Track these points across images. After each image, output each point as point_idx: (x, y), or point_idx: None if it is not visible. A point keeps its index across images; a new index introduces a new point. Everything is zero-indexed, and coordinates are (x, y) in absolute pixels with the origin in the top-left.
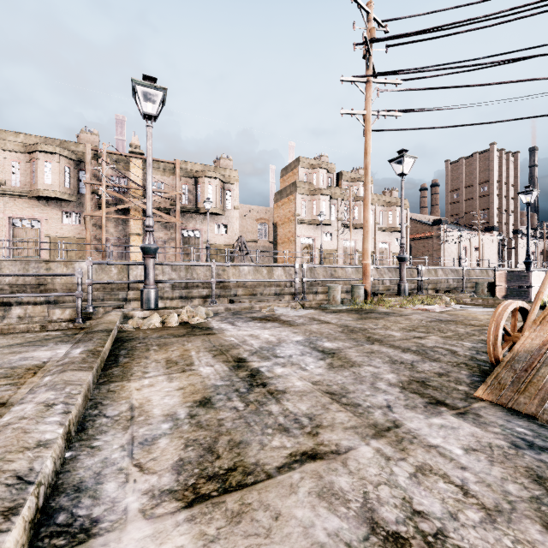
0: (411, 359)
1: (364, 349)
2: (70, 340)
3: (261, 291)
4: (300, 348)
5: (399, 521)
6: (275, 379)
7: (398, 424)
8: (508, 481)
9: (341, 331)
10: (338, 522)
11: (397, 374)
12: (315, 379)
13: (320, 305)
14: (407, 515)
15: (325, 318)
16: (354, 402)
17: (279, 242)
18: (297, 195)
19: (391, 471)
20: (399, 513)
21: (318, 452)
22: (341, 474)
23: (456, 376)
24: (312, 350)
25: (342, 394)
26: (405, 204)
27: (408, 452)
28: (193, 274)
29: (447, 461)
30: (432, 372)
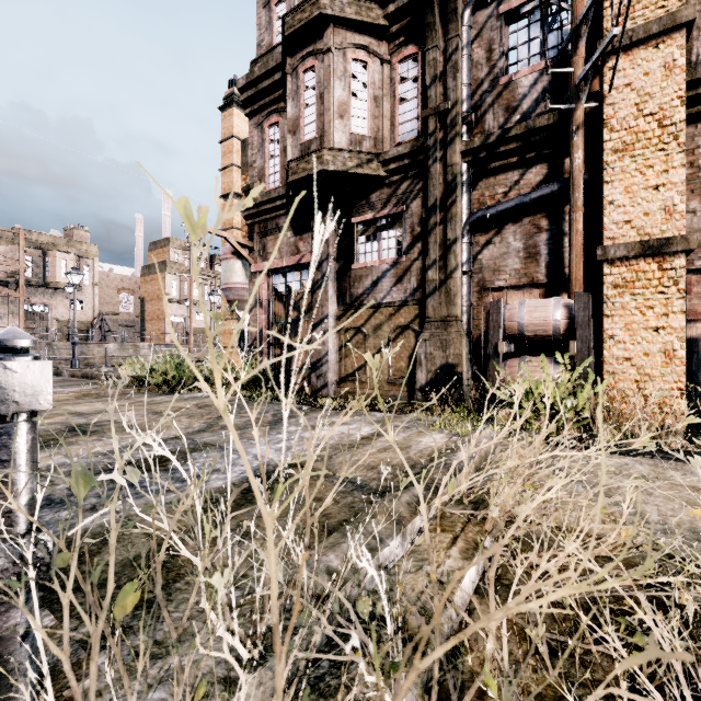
0: None
1: None
2: (53, 377)
3: None
4: None
5: None
6: None
7: None
8: None
9: None
10: None
11: None
12: None
13: None
14: None
15: None
16: None
17: (147, 319)
18: (167, 275)
19: None
20: None
21: None
22: None
23: None
24: None
25: None
26: None
27: None
28: (55, 352)
29: None
30: None
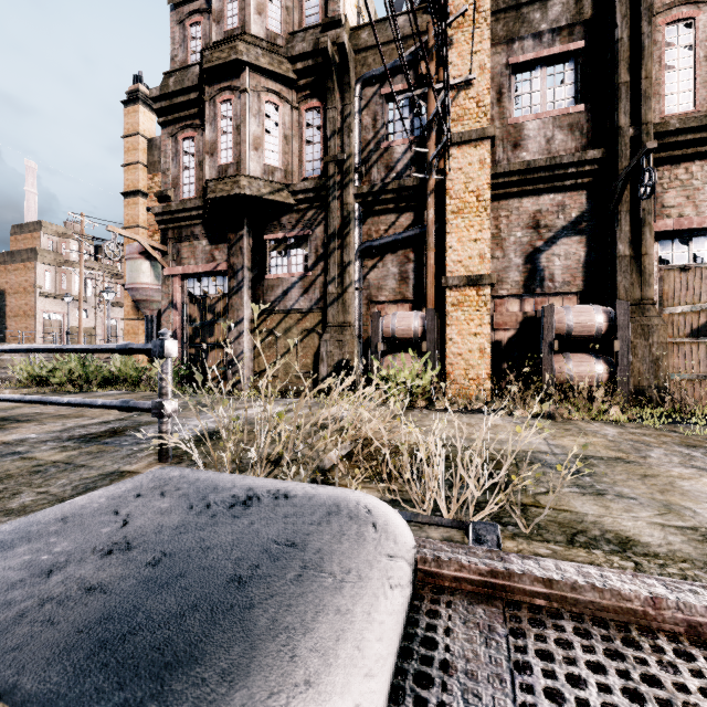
0: None
1: None
2: None
3: None
4: None
5: None
6: None
7: None
8: None
9: None
10: None
11: None
12: None
13: None
14: None
15: None
16: None
17: (10, 315)
18: (39, 264)
19: None
20: None
21: None
22: None
23: None
24: None
25: None
26: None
27: None
28: None
29: None
30: None
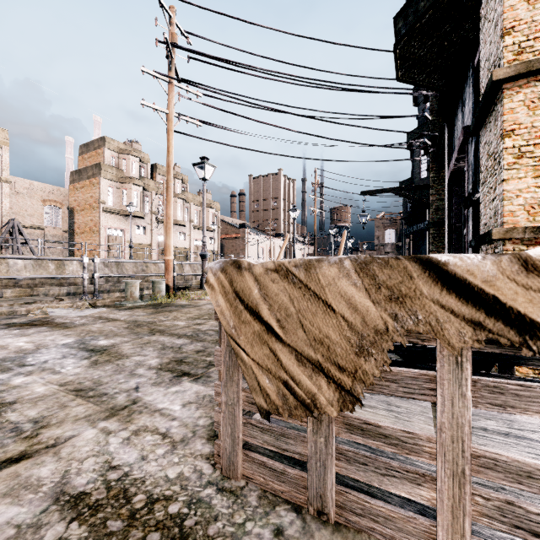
0: (182, 343)
1: (141, 341)
2: None
3: (46, 291)
4: (64, 351)
5: (90, 481)
6: (6, 392)
7: (137, 400)
8: (202, 418)
9: (126, 327)
10: (17, 510)
11: (162, 358)
12: (66, 380)
13: (116, 302)
14: (101, 474)
15: (116, 315)
16: (101, 392)
17: (77, 232)
18: (102, 179)
19: (107, 442)
20: (94, 475)
21: (27, 453)
22: (46, 465)
23: (211, 350)
24: (80, 351)
25: (93, 388)
26: (217, 206)
27: (133, 421)
28: None
29: (164, 418)
30: (193, 351)
